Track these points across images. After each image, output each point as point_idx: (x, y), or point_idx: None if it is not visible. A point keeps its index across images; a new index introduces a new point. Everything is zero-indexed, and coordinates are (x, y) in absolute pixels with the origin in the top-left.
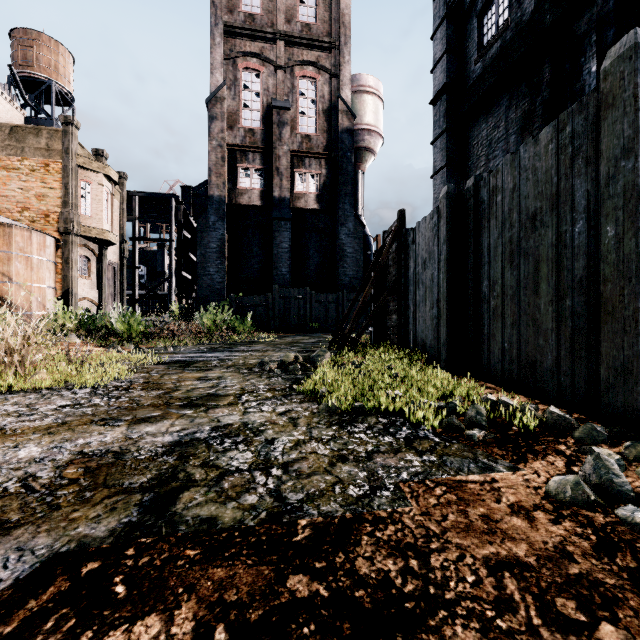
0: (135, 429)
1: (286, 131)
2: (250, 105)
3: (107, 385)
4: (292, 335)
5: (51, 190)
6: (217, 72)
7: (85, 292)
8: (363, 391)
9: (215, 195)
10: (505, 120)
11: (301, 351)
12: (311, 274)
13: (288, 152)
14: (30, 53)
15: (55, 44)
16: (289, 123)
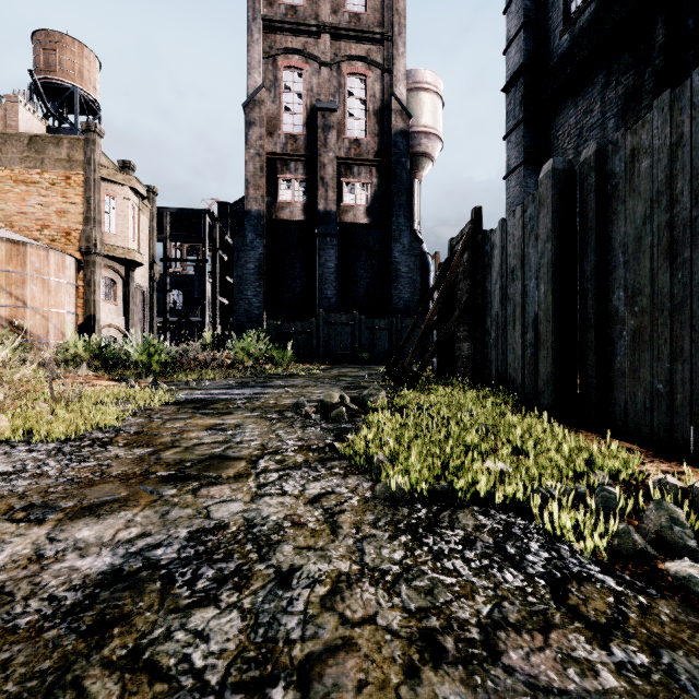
0: (62, 533)
1: (332, 136)
2: (292, 108)
3: (84, 437)
4: (338, 367)
5: (72, 205)
6: (255, 72)
7: (110, 318)
8: (442, 458)
9: (253, 210)
10: (601, 101)
11: (348, 387)
12: (360, 297)
13: (334, 159)
14: (53, 57)
15: (79, 46)
16: (335, 126)
